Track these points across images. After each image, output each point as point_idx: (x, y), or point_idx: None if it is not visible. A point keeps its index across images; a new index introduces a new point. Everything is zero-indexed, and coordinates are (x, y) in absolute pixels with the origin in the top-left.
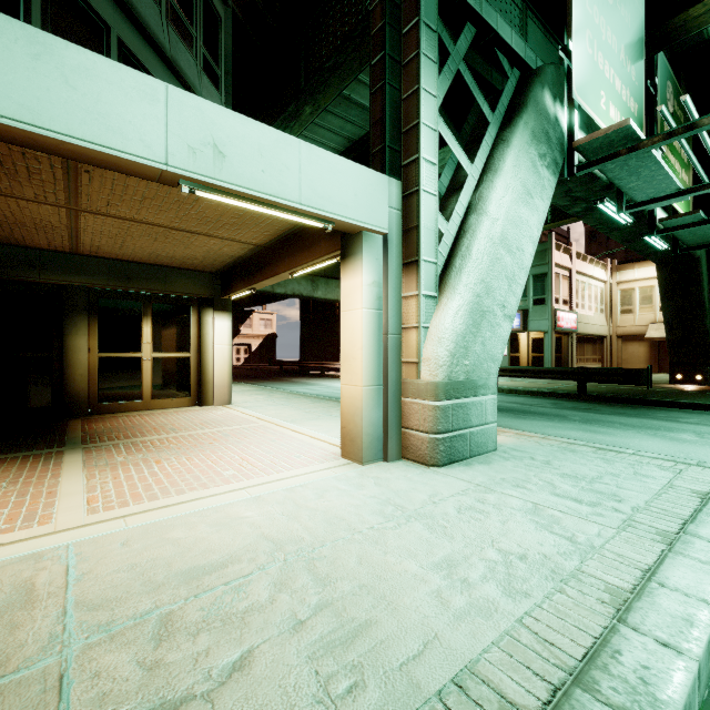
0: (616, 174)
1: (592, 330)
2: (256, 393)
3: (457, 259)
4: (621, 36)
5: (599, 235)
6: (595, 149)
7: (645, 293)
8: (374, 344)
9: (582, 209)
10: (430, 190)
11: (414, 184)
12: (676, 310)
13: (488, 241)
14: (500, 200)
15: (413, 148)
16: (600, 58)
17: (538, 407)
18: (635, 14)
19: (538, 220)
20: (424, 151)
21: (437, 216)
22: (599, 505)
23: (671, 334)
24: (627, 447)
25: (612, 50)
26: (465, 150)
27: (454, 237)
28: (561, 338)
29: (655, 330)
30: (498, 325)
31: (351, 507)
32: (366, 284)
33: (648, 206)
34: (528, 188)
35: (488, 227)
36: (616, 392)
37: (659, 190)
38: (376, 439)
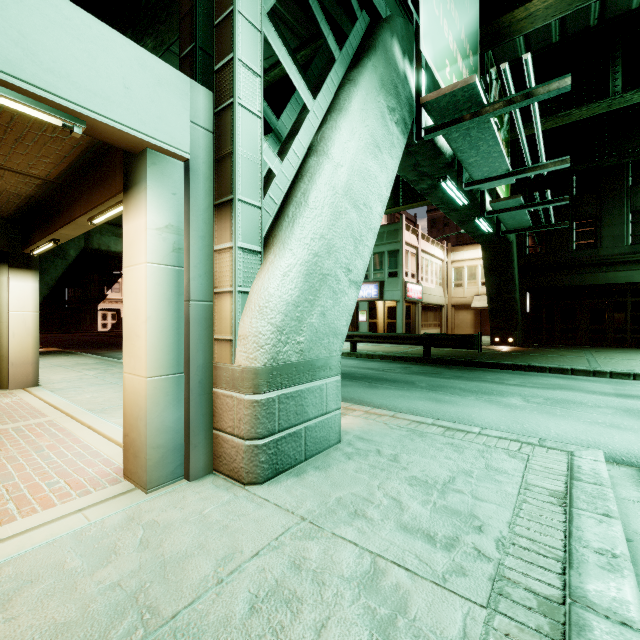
0: (459, 145)
1: (434, 300)
2: (91, 367)
3: (291, 206)
4: (462, 16)
5: (438, 223)
6: (442, 109)
7: (471, 271)
8: (169, 315)
9: (428, 186)
10: (252, 108)
11: (228, 95)
12: (495, 284)
13: (330, 189)
14: (345, 143)
15: (226, 45)
16: (445, 25)
17: (390, 373)
18: (472, 3)
19: (387, 178)
20: (241, 51)
21: (262, 146)
22: (457, 543)
23: (492, 304)
24: (470, 420)
25: (455, 25)
26: (311, 92)
27: (290, 182)
28: (410, 307)
29: (478, 300)
30: (342, 292)
31: (44, 634)
32: (154, 227)
33: (483, 185)
34: (377, 139)
35: (330, 172)
36: (453, 354)
37: (493, 169)
38: (173, 451)
